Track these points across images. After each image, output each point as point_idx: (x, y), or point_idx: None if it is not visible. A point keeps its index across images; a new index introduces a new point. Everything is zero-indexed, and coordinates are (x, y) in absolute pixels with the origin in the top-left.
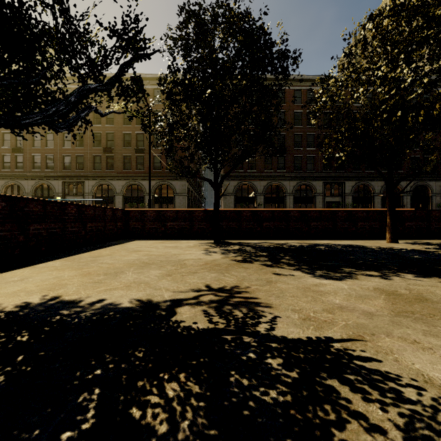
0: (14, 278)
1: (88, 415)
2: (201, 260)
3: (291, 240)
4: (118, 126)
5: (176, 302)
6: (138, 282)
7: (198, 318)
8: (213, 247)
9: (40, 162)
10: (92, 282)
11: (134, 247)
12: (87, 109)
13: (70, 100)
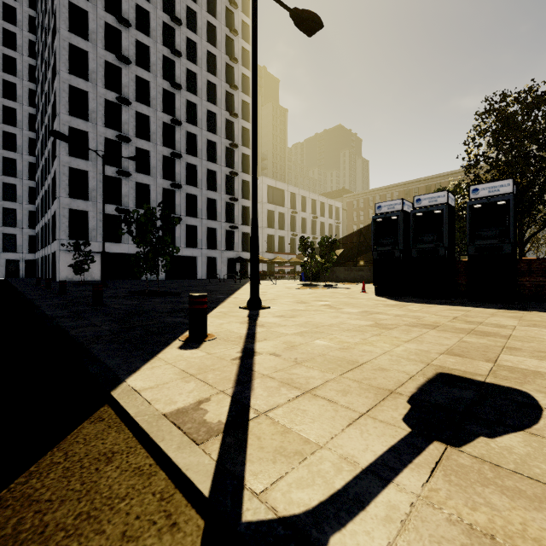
0: None
1: None
2: None
3: None
4: None
5: None
6: None
7: None
8: None
9: None
10: None
11: None
12: None
13: None
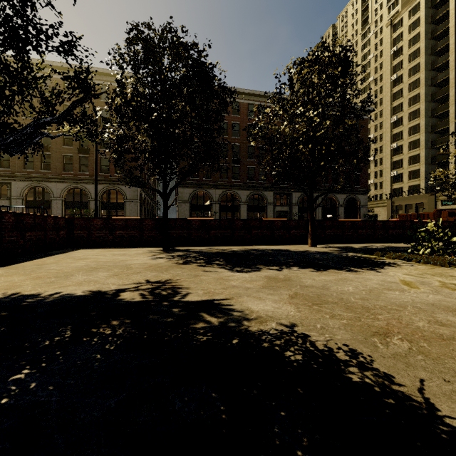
0: None
1: (67, 333)
2: (147, 264)
3: (235, 246)
4: None
5: (120, 290)
6: (88, 281)
7: (135, 297)
8: (161, 253)
9: None
10: (45, 282)
11: (80, 255)
12: (39, 135)
13: (27, 131)
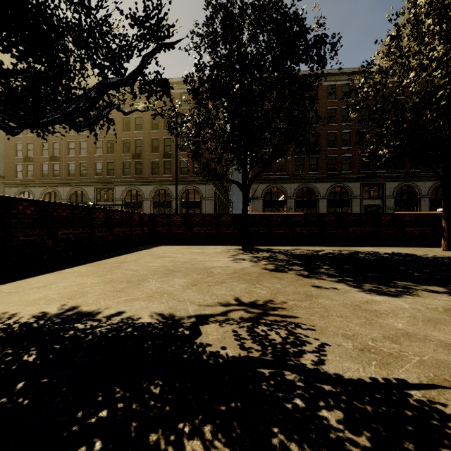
0: (38, 283)
1: None
2: (229, 268)
3: (327, 247)
4: (146, 132)
5: (201, 318)
6: (161, 292)
7: (226, 341)
8: (241, 253)
9: (75, 170)
10: (114, 290)
11: (159, 252)
12: (108, 106)
13: (90, 96)
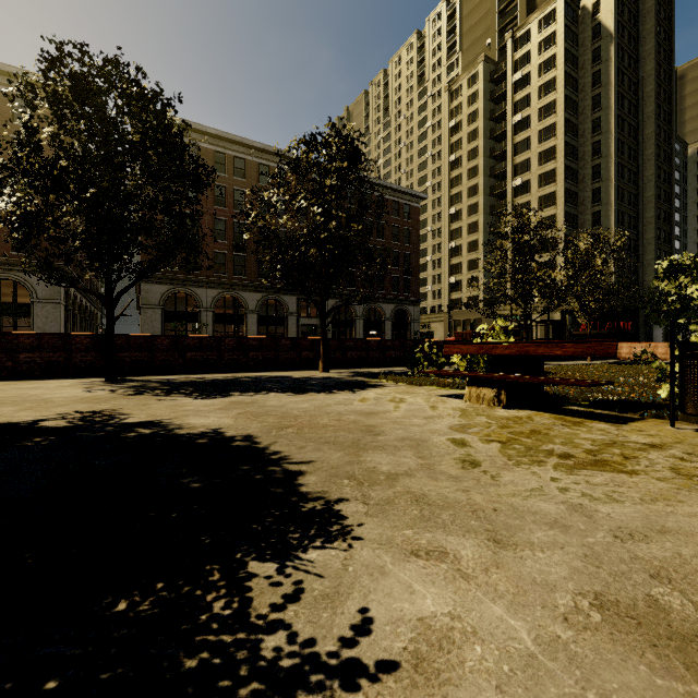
0: None
1: None
2: (77, 396)
3: (222, 374)
4: None
5: (39, 420)
6: None
7: (60, 424)
8: (102, 385)
9: None
10: None
11: None
12: None
13: None
